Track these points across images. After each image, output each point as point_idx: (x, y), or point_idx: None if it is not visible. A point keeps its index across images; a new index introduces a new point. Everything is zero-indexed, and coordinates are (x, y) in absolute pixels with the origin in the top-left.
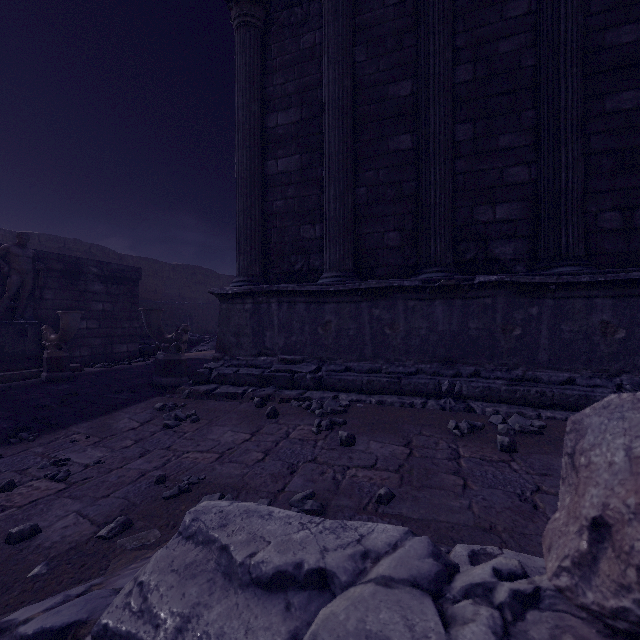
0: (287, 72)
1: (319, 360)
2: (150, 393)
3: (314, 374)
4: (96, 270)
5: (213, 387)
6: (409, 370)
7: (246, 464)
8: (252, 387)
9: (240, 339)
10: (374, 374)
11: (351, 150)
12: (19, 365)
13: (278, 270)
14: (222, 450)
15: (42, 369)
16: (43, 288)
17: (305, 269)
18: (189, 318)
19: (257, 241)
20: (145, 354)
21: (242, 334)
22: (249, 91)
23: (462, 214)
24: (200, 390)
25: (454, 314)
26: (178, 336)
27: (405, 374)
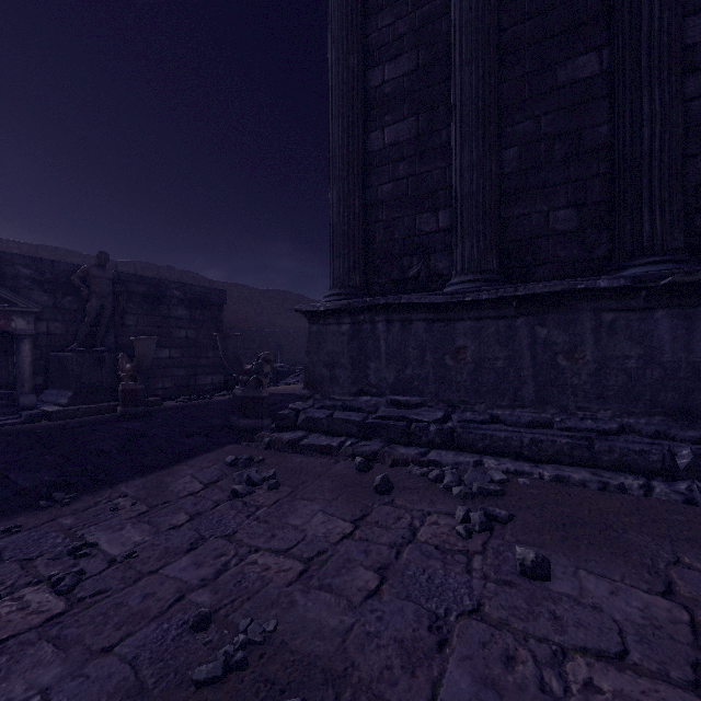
0: (397, 6)
1: (447, 404)
2: (224, 438)
3: (441, 425)
4: (179, 293)
5: (300, 435)
6: (605, 426)
7: (348, 600)
8: (351, 438)
9: (334, 372)
10: (540, 429)
11: (495, 93)
12: (96, 398)
13: (385, 278)
14: (308, 554)
15: (119, 402)
16: (125, 313)
17: (423, 275)
18: (279, 347)
19: (357, 240)
20: (231, 387)
21: (337, 365)
22: (346, 40)
23: (699, 166)
24: (283, 439)
25: (696, 333)
26: (258, 367)
27: (598, 433)
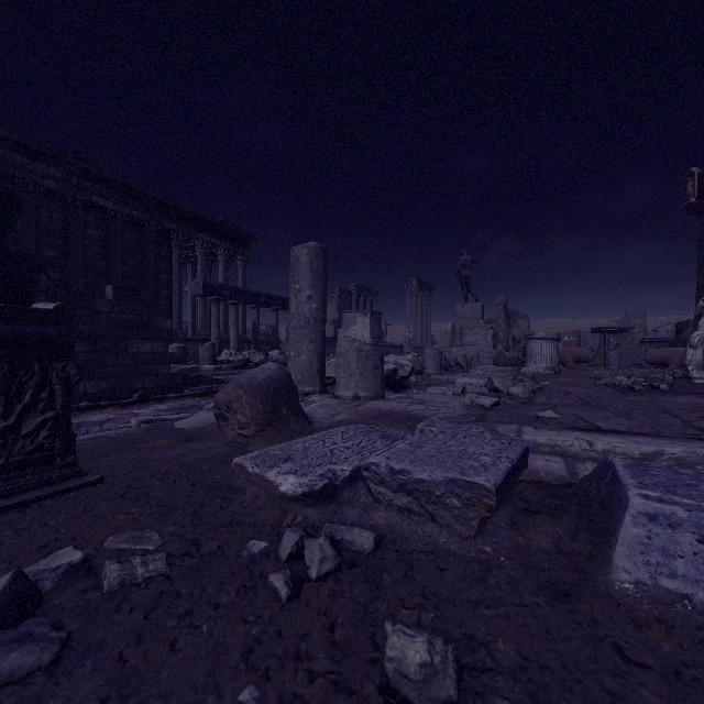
0: None
1: None
2: None
3: None
4: None
5: None
6: None
7: None
8: None
9: None
10: None
11: None
12: None
13: None
14: None
15: None
16: None
17: None
18: None
19: None
20: None
21: None
22: None
23: None
24: None
25: None
26: None
27: None
